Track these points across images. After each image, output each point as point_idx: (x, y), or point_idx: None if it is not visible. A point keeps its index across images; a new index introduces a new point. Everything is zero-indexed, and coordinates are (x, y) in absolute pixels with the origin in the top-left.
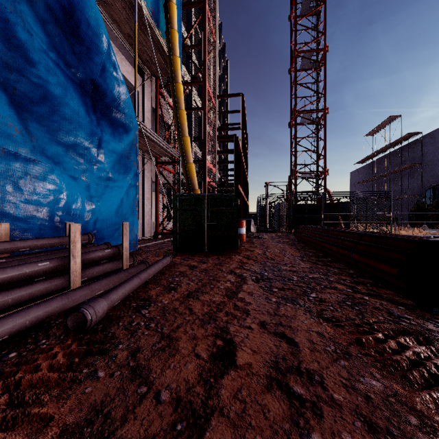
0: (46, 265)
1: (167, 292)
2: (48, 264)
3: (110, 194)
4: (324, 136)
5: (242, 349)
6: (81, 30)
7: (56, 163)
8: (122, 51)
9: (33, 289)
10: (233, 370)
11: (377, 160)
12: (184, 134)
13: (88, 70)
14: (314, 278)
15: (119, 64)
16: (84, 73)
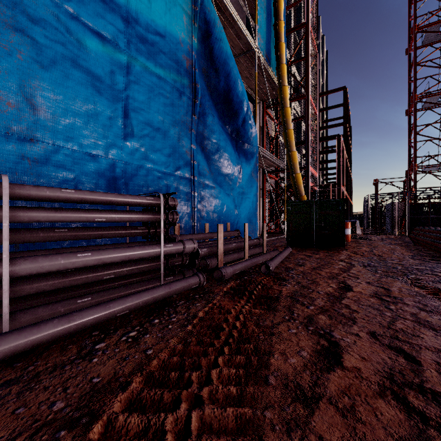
0: (235, 245)
1: (299, 266)
2: (235, 244)
3: (244, 203)
4: None
5: (355, 288)
6: (233, 101)
7: (221, 187)
8: None
9: (234, 256)
10: (351, 291)
11: None
12: (292, 150)
13: (235, 123)
14: (418, 268)
15: None
16: (232, 126)
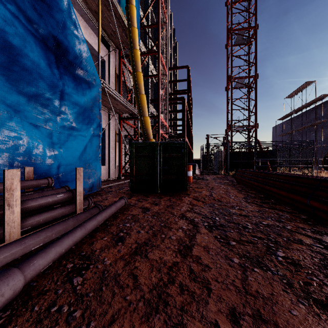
0: None
1: (114, 245)
2: None
3: (73, 142)
4: (255, 97)
5: None
6: None
7: (16, 111)
8: (94, 32)
9: None
10: None
11: (295, 117)
12: (141, 92)
13: (50, 27)
14: (270, 225)
15: (88, 37)
16: (46, 30)
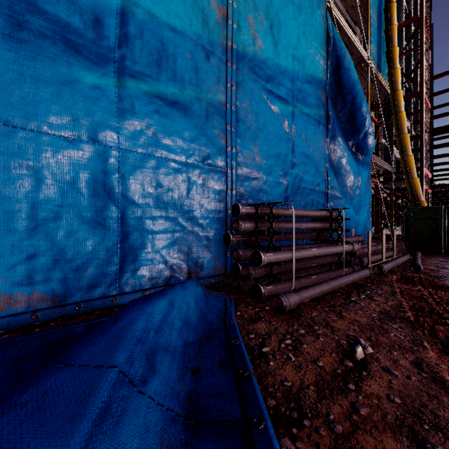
0: (373, 248)
1: (442, 269)
2: (374, 248)
3: (362, 210)
4: None
5: None
6: (357, 120)
7: (345, 197)
8: None
9: (376, 257)
10: None
11: None
12: (408, 154)
13: (356, 138)
14: None
15: None
16: (353, 141)
